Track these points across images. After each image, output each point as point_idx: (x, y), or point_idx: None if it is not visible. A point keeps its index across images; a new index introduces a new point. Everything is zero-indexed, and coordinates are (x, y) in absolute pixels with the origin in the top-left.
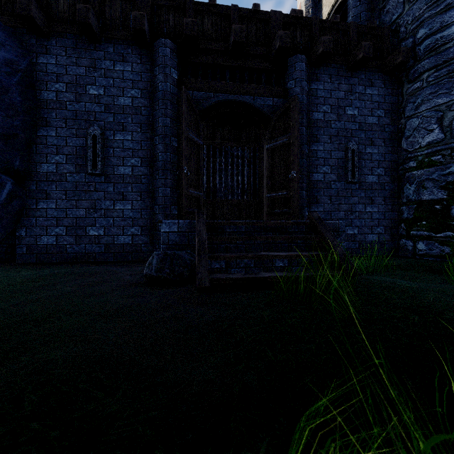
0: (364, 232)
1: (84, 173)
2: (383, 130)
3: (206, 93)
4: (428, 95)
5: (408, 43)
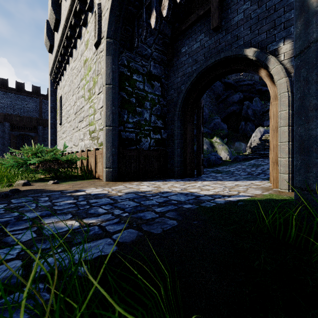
0: None
1: None
2: None
3: (18, 132)
4: None
5: None
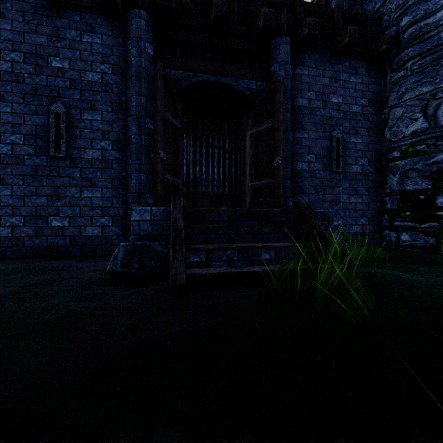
0: (348, 223)
1: (45, 156)
2: (367, 119)
3: (185, 73)
4: (412, 83)
5: (391, 32)
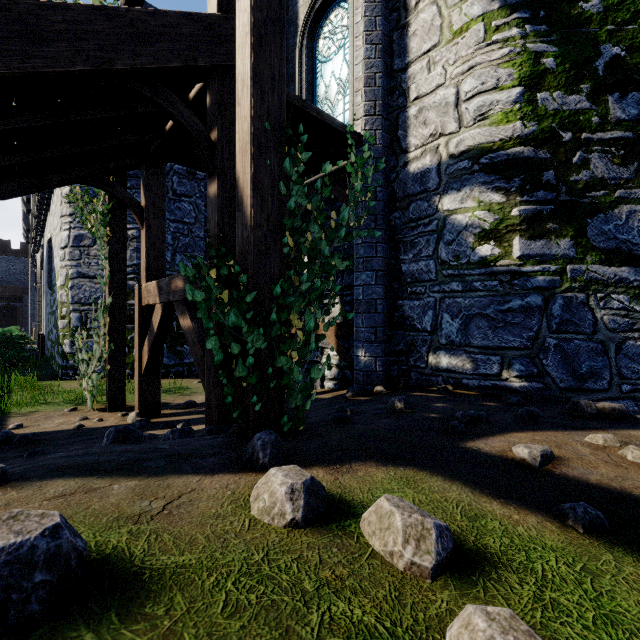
0: None
1: None
2: None
3: (1, 303)
4: None
5: None
